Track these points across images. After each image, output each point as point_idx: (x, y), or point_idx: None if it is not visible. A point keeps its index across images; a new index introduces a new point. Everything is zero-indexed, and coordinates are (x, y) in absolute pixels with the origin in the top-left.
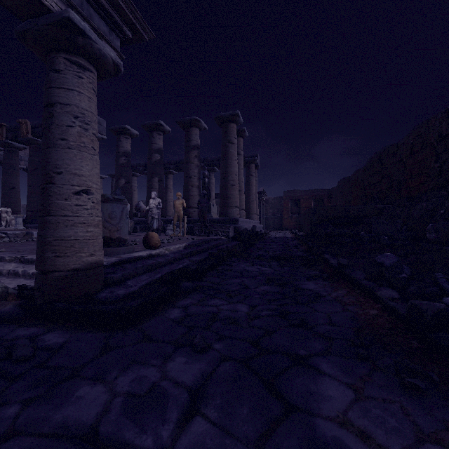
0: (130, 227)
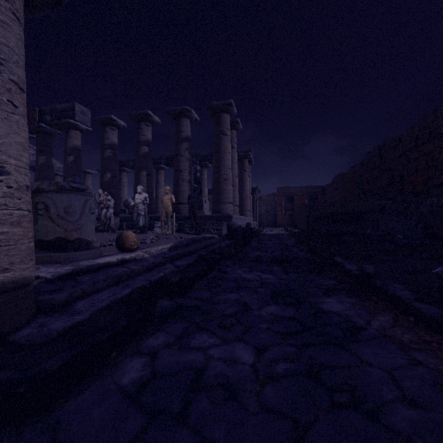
0: (115, 224)
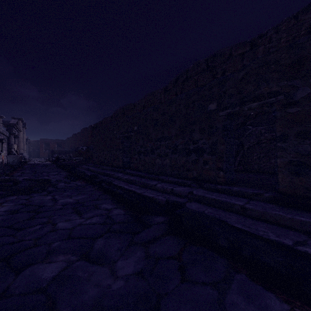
0: None
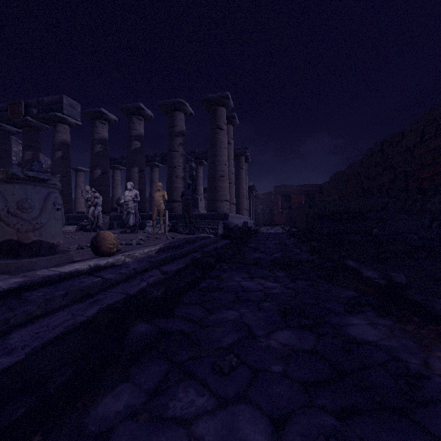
0: (105, 223)
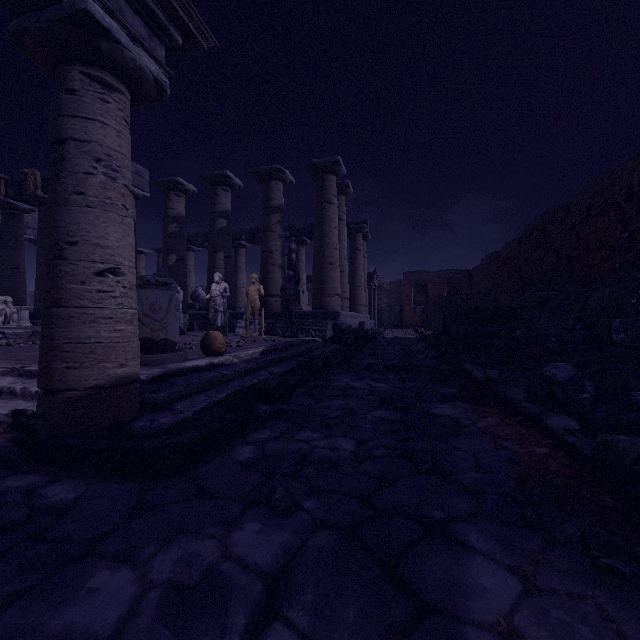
0: (183, 324)
